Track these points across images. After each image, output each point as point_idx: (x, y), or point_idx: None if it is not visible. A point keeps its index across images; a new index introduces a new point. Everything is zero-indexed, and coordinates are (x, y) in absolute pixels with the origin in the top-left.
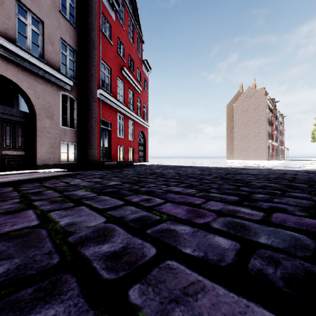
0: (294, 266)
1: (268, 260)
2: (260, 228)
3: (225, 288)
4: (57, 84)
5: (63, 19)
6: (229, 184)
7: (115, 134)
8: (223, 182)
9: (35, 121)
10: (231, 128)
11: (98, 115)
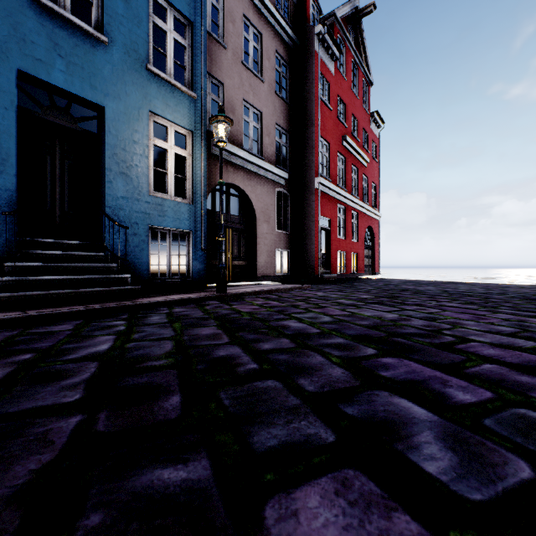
0: None
1: None
2: None
3: (501, 336)
4: (272, 180)
5: (278, 100)
6: (533, 305)
7: (334, 234)
8: (523, 302)
9: (255, 227)
10: None
11: (316, 211)
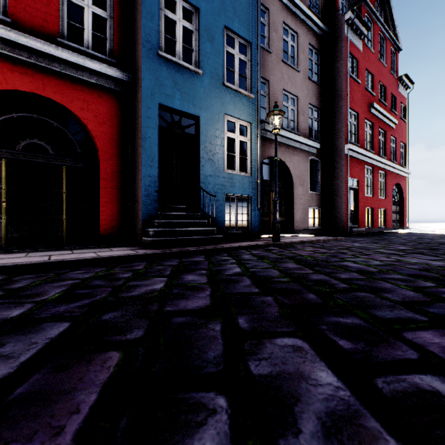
0: None
1: None
2: None
3: None
4: (306, 151)
5: (311, 83)
6: None
7: (362, 192)
8: None
9: (292, 190)
10: None
11: (345, 174)
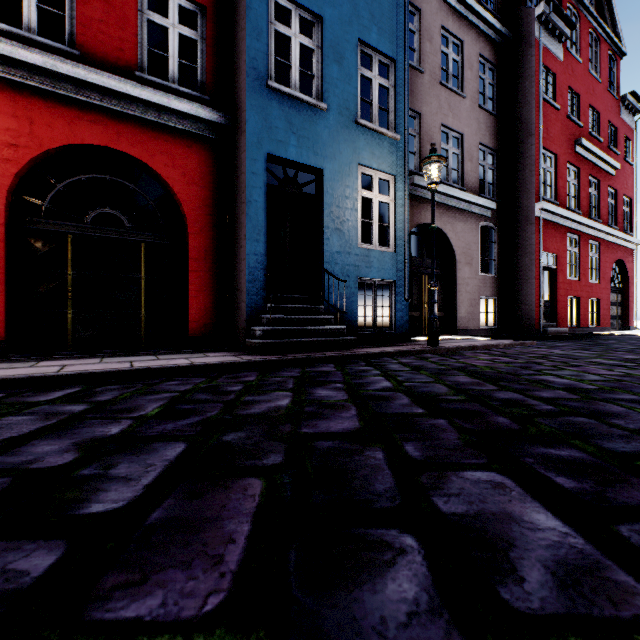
0: None
1: None
2: None
3: None
4: (475, 213)
5: (482, 114)
6: None
7: (562, 274)
8: None
9: (455, 272)
10: None
11: (536, 246)
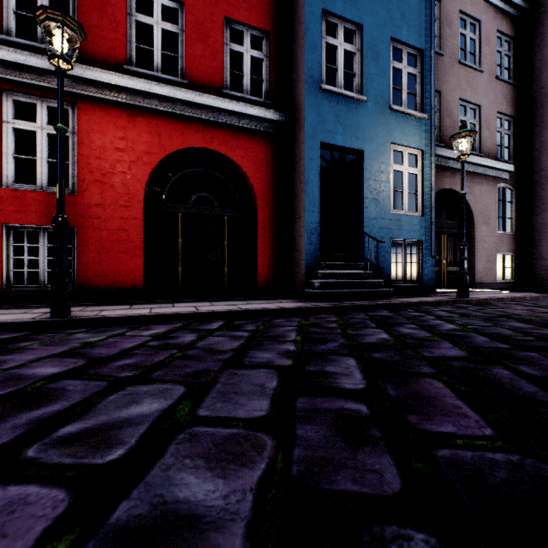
0: None
1: None
2: None
3: None
4: (492, 176)
5: (499, 84)
6: None
7: None
8: None
9: (472, 231)
10: None
11: None
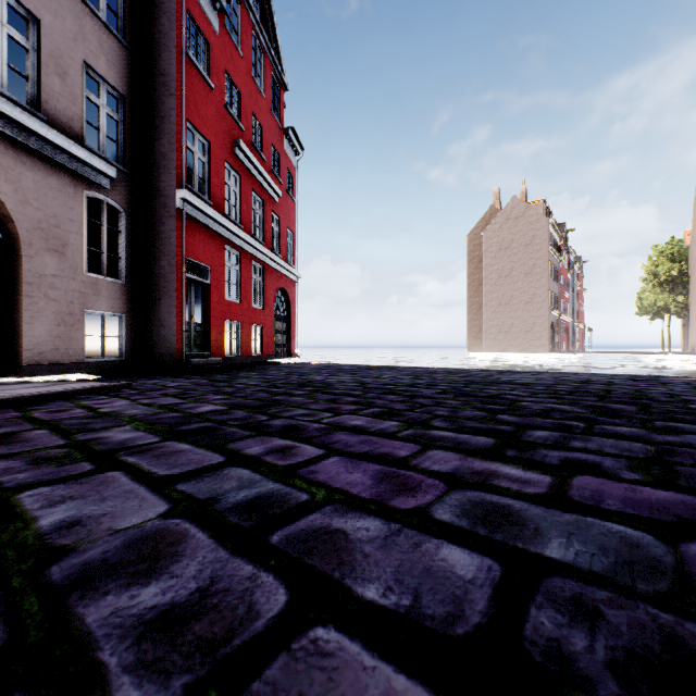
0: (636, 624)
1: (573, 610)
2: (548, 517)
3: None
4: (74, 171)
5: (92, 19)
6: (474, 408)
7: (219, 293)
8: (460, 404)
9: (19, 260)
10: (478, 285)
11: (178, 248)
